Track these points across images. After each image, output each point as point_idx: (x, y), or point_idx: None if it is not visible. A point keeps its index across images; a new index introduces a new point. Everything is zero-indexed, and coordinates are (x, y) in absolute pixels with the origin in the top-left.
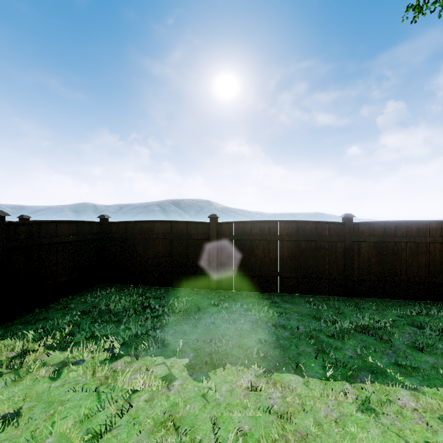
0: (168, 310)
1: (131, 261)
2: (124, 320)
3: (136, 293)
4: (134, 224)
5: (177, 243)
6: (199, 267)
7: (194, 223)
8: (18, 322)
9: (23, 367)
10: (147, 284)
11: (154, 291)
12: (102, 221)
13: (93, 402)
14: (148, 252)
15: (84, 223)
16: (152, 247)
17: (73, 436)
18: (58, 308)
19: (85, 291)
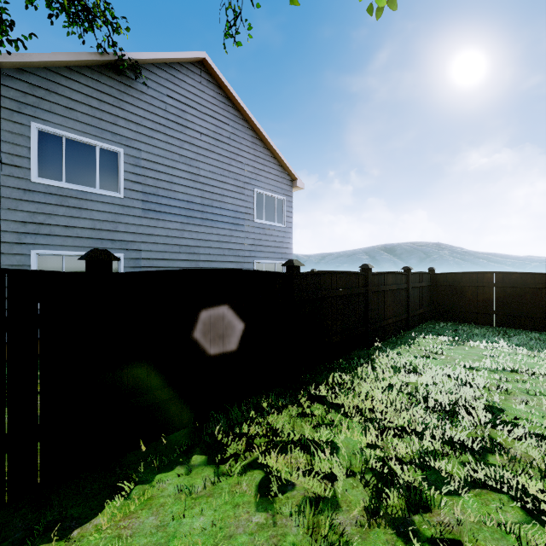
0: (526, 338)
1: (459, 304)
2: (499, 336)
3: (474, 327)
4: (462, 275)
5: (510, 290)
6: (536, 312)
7: (530, 274)
8: (416, 330)
9: (464, 345)
10: (476, 323)
11: (489, 328)
12: (431, 272)
13: (533, 359)
14: (477, 298)
15: (425, 273)
16: (482, 293)
17: (540, 363)
18: (428, 328)
19: (427, 322)
